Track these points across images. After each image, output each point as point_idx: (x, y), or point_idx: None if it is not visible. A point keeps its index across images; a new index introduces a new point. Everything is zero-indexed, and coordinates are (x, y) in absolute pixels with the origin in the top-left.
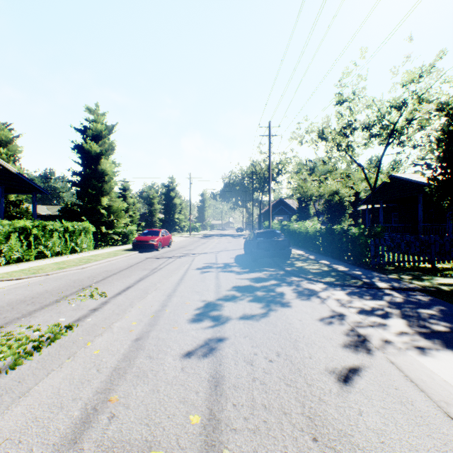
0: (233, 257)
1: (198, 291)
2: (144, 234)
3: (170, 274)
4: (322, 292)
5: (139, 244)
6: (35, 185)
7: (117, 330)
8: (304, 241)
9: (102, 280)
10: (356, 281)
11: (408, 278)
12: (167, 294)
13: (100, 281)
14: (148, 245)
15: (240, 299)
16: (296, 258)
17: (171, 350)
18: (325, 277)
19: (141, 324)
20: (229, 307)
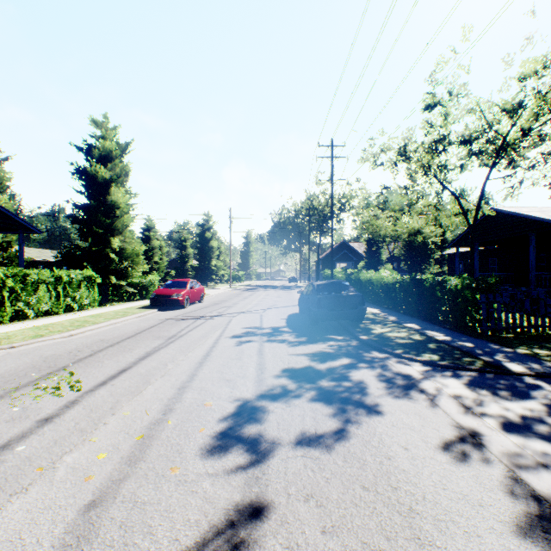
0: (284, 319)
1: (229, 380)
2: (166, 286)
3: (192, 347)
4: (425, 381)
5: (159, 299)
6: (21, 220)
7: (63, 475)
8: (378, 295)
9: (88, 357)
10: (472, 360)
11: (547, 354)
12: (179, 384)
13: (84, 358)
14: (171, 301)
15: (295, 396)
16: (372, 320)
17: (150, 546)
18: (423, 353)
19: (113, 458)
20: (277, 415)
